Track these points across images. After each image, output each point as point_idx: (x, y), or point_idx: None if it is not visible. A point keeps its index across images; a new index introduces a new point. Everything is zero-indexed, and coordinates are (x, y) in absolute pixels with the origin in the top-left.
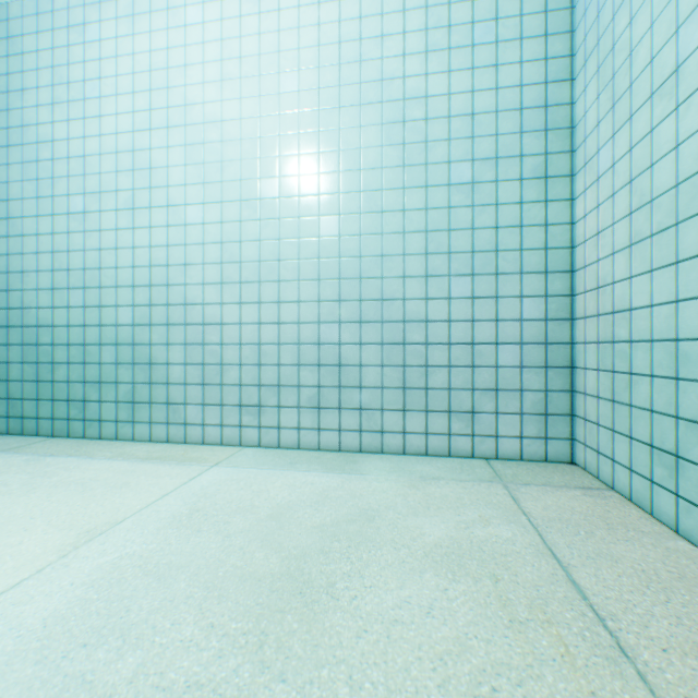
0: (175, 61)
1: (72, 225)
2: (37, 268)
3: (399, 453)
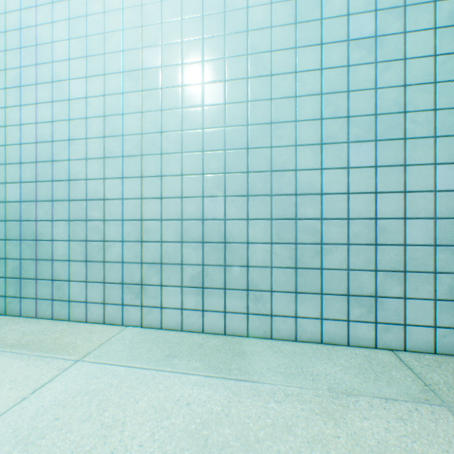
0: None
1: None
2: None
3: (290, 339)
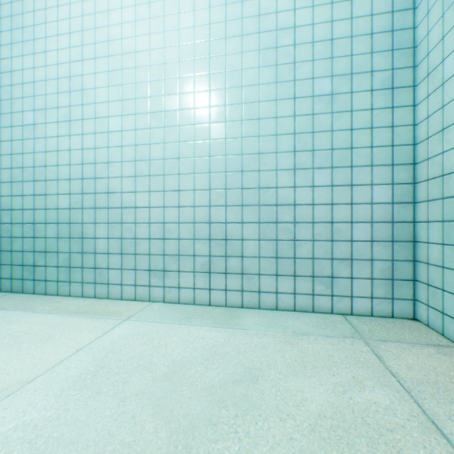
0: (100, 8)
1: (25, 134)
2: (0, 167)
3: (273, 308)
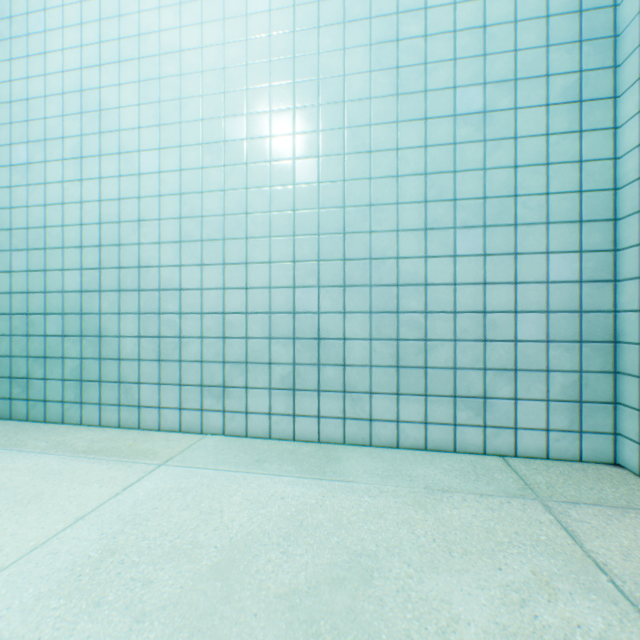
0: None
1: (15, 178)
2: None
3: (392, 446)
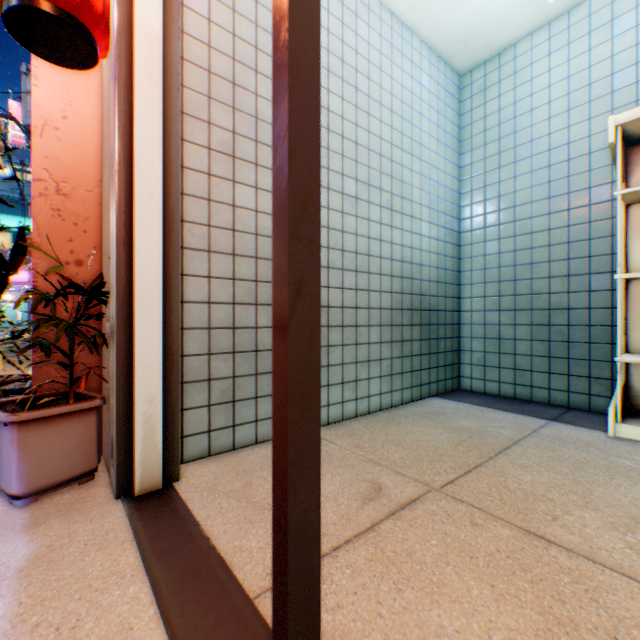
0: None
1: None
2: None
3: None
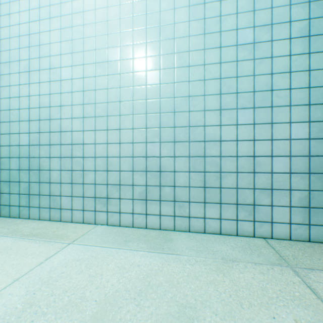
0: None
1: None
2: None
3: (201, 232)
